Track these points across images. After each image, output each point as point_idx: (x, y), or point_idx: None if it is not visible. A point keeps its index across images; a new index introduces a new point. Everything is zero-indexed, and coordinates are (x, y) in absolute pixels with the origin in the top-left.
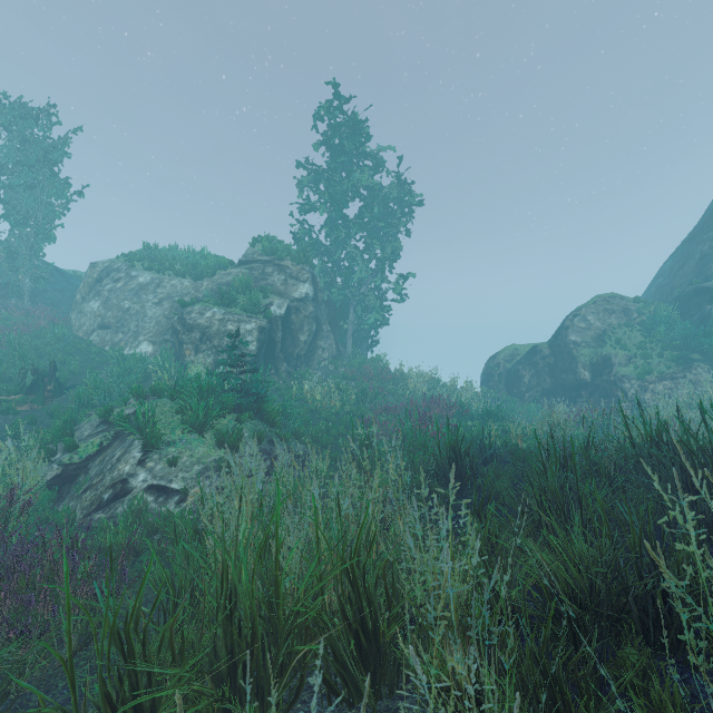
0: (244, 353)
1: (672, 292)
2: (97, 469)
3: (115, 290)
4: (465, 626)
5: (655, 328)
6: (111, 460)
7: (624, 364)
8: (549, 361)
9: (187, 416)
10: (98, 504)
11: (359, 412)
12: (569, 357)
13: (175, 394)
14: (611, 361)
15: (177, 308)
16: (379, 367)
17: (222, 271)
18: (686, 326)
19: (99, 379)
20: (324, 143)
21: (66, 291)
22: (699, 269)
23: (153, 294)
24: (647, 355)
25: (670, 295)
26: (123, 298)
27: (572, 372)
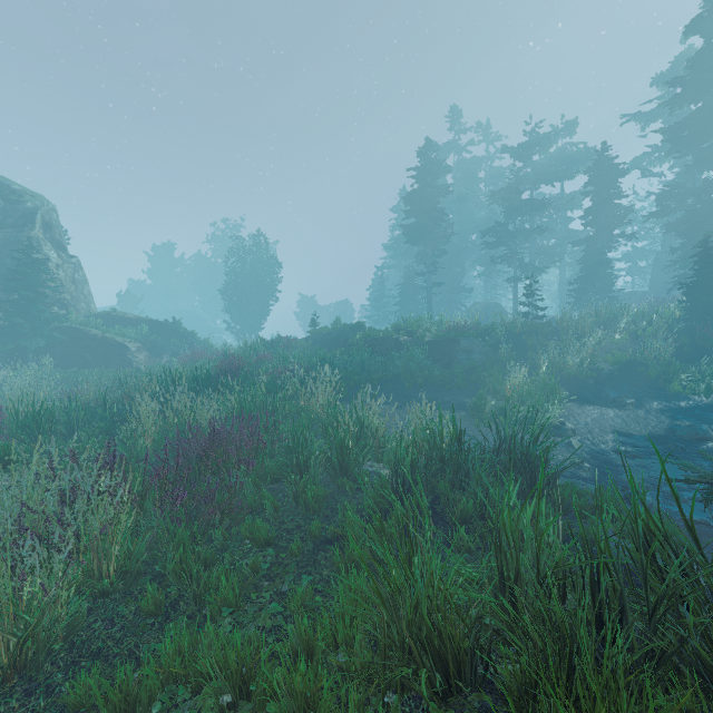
0: None
1: None
2: None
3: None
4: None
5: None
6: None
7: None
8: None
9: None
10: None
11: None
12: None
13: None
14: None
15: None
16: None
17: None
18: None
19: None
20: None
21: None
22: None
23: None
24: None
25: None
26: None
27: None
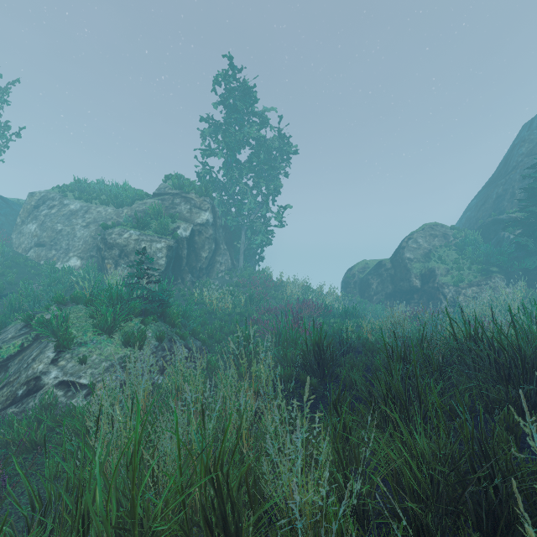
0: (149, 267)
1: (477, 222)
2: (16, 367)
3: (50, 215)
4: (319, 531)
5: (465, 248)
6: (28, 360)
7: (444, 275)
8: (391, 272)
9: (97, 320)
10: (13, 399)
11: (247, 313)
12: (405, 269)
13: (90, 302)
14: (435, 272)
15: (102, 230)
16: (264, 277)
17: (139, 201)
18: (487, 247)
19: (30, 288)
20: (222, 103)
21: (9, 215)
22: (495, 205)
23: (81, 219)
24: (460, 268)
25: (475, 224)
26: (56, 221)
27: (407, 281)
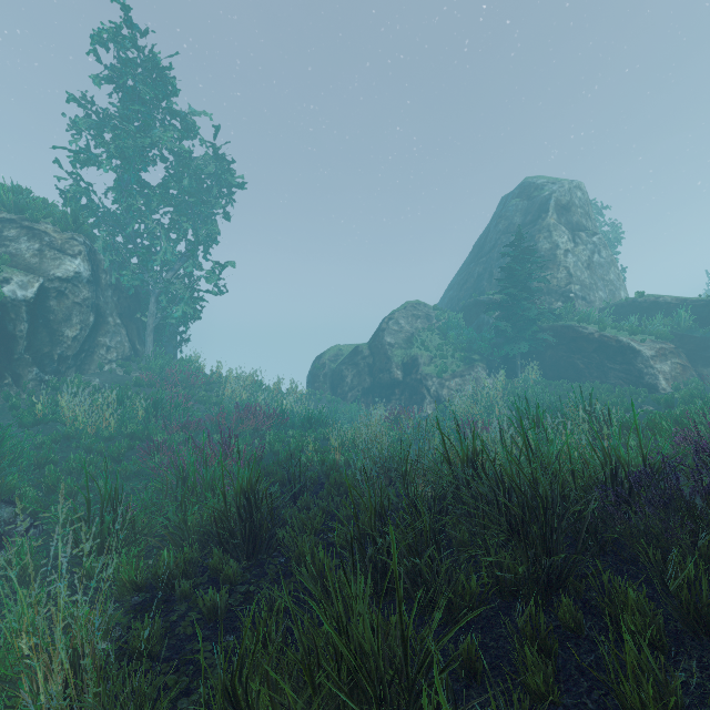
0: None
1: (459, 303)
2: None
3: None
4: None
5: (449, 332)
6: None
7: (427, 364)
8: (369, 361)
9: None
10: None
11: (146, 433)
12: (386, 357)
13: None
14: (418, 361)
15: None
16: (188, 370)
17: None
18: (470, 332)
19: None
20: (111, 80)
21: None
22: (476, 285)
23: None
24: (444, 356)
25: (457, 306)
26: None
27: (387, 372)
